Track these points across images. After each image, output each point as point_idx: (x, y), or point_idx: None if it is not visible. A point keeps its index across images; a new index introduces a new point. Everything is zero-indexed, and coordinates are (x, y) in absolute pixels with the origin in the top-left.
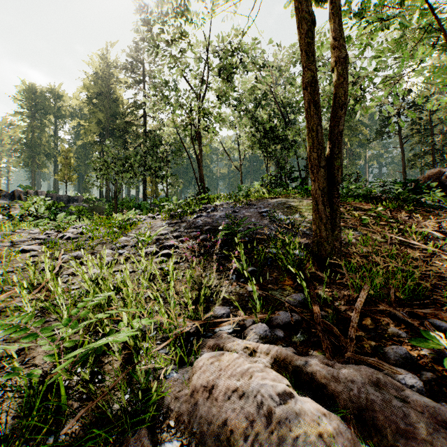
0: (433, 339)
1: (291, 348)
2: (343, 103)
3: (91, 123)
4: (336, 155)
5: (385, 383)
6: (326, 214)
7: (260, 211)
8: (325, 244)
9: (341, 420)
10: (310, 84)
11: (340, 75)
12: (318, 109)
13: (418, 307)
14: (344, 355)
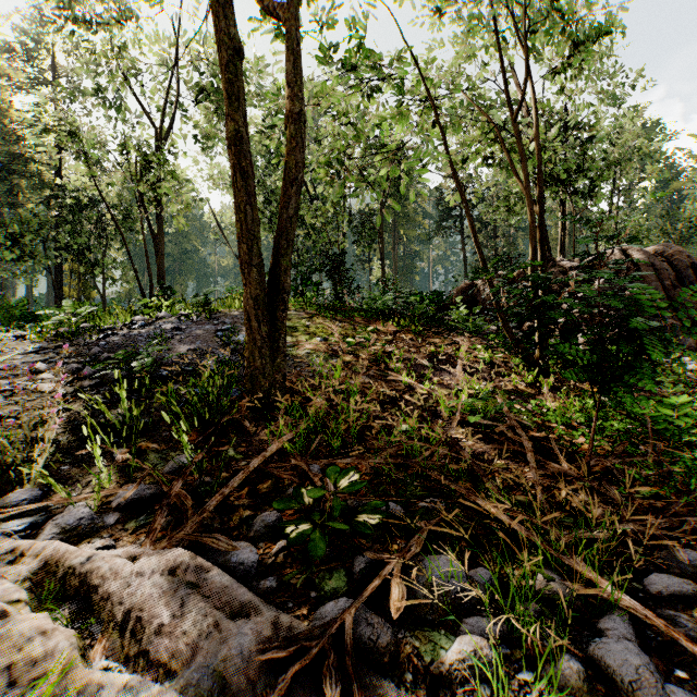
0: (300, 496)
1: (104, 540)
2: (294, 177)
3: None
4: (285, 250)
5: (187, 566)
6: (262, 335)
7: (218, 328)
8: (261, 378)
9: (72, 634)
10: (234, 141)
11: (293, 137)
12: (248, 180)
13: (340, 457)
14: (174, 536)
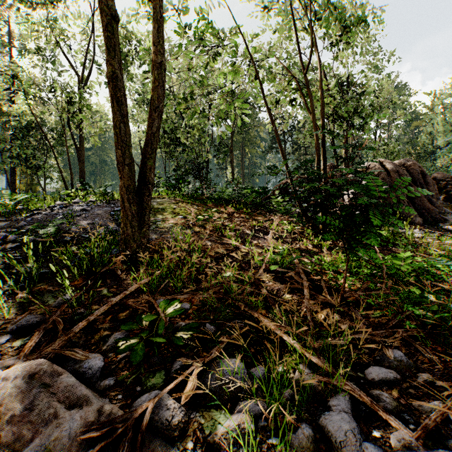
0: (140, 320)
1: None
2: (157, 106)
3: None
4: (150, 155)
5: (44, 372)
6: (132, 212)
7: (112, 210)
8: (131, 242)
9: None
10: (111, 79)
11: (156, 79)
12: (122, 106)
13: (180, 294)
14: (43, 351)
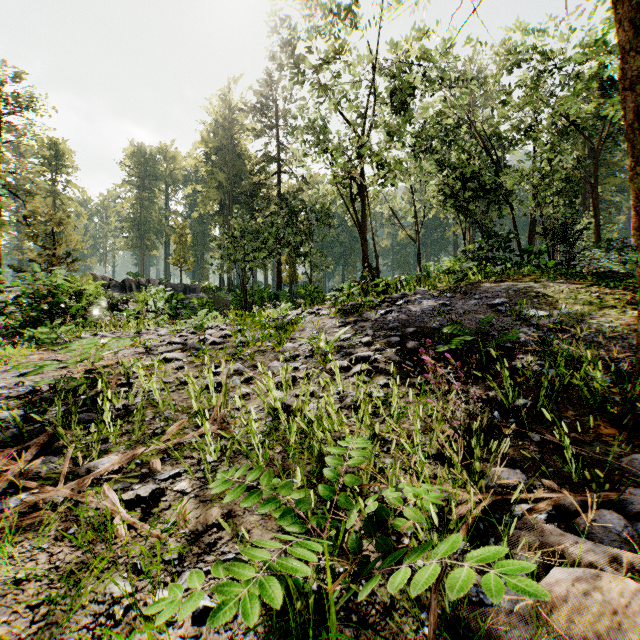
0: None
1: None
2: None
3: (210, 188)
4: None
5: None
6: None
7: (489, 303)
8: None
9: None
10: None
11: None
12: None
13: None
14: None
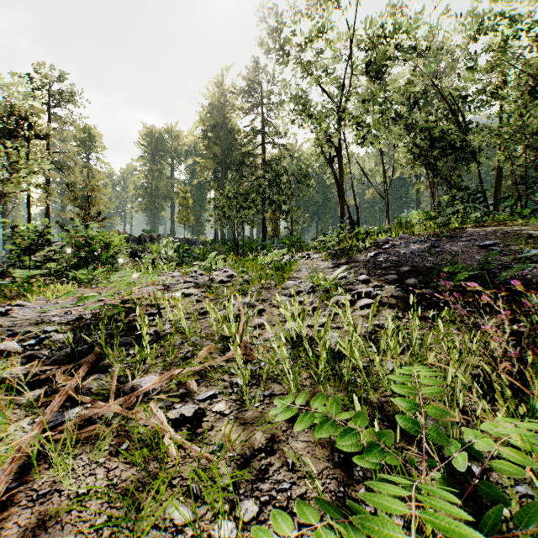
0: None
1: None
2: None
3: (207, 159)
4: None
5: None
6: None
7: (480, 244)
8: None
9: None
10: None
11: None
12: None
13: None
14: None
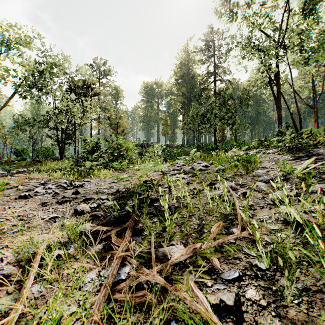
0: None
1: None
2: None
3: (178, 96)
4: None
5: None
6: None
7: None
8: None
9: None
10: None
11: None
12: None
13: None
14: None
